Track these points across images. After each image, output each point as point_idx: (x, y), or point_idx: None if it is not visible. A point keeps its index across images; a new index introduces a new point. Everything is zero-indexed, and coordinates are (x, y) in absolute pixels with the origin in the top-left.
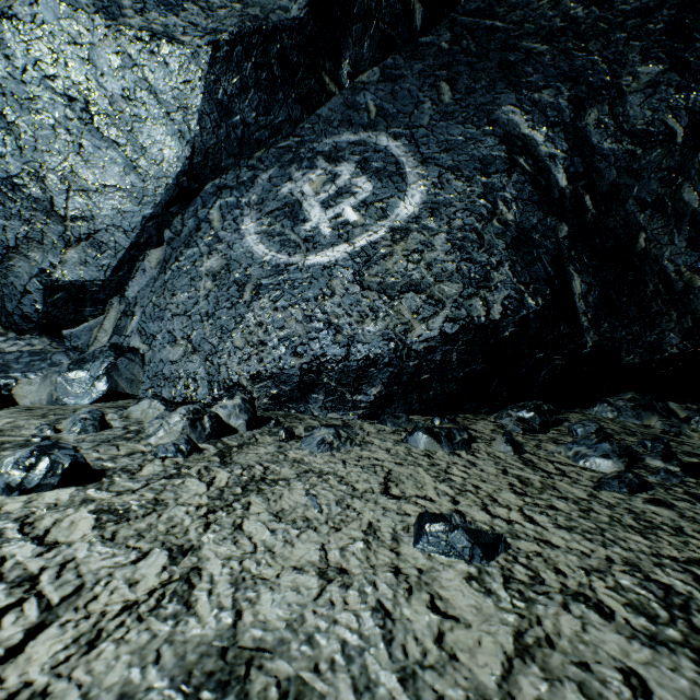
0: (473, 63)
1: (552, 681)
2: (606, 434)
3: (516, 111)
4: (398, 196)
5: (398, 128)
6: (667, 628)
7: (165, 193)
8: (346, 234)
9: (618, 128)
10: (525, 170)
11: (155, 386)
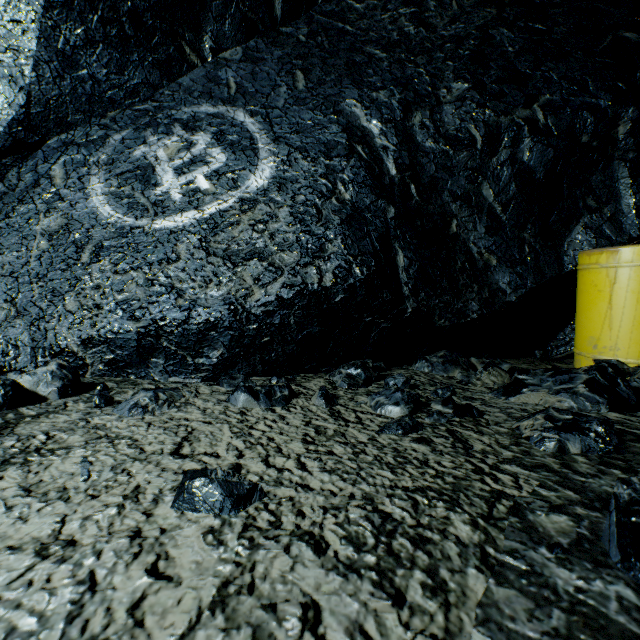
0: (325, 58)
1: (230, 631)
2: (414, 386)
3: (358, 105)
4: (250, 169)
5: (255, 106)
6: (368, 554)
7: None
8: (196, 201)
9: (436, 131)
10: (362, 157)
11: None
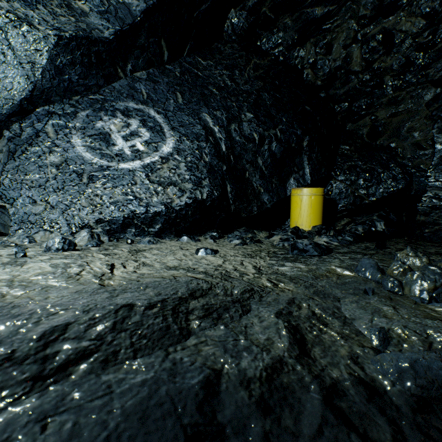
0: (190, 88)
1: (231, 262)
2: None
3: (208, 116)
4: (163, 142)
5: (159, 108)
6: (248, 256)
7: (10, 108)
8: (139, 156)
9: (241, 133)
10: (212, 142)
11: (24, 228)
